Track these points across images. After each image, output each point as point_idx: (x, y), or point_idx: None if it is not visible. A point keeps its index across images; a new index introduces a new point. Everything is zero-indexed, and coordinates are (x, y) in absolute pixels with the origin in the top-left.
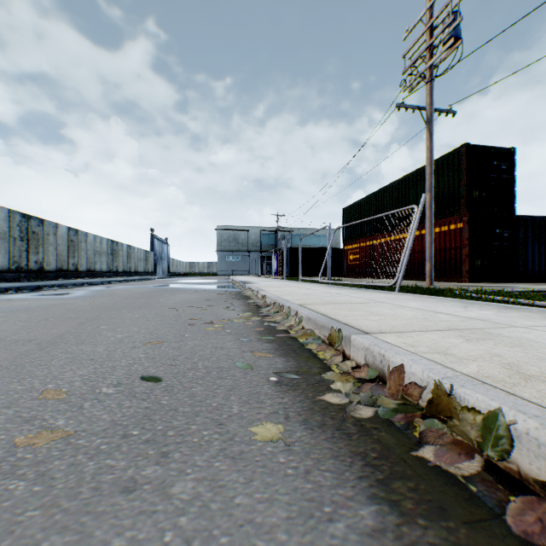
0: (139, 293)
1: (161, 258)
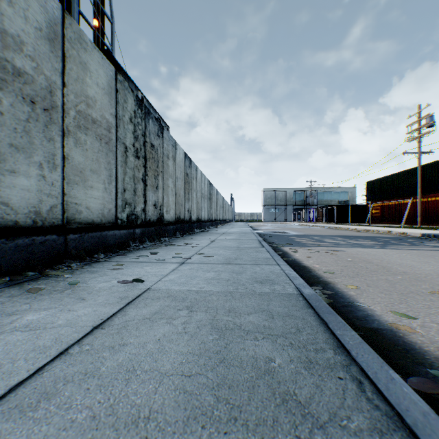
0: (296, 228)
1: (233, 211)
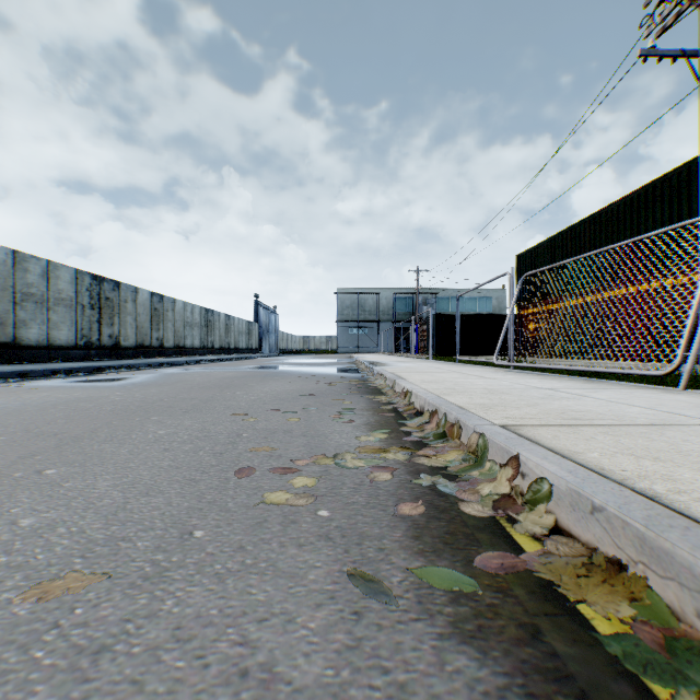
0: (216, 380)
1: (268, 331)
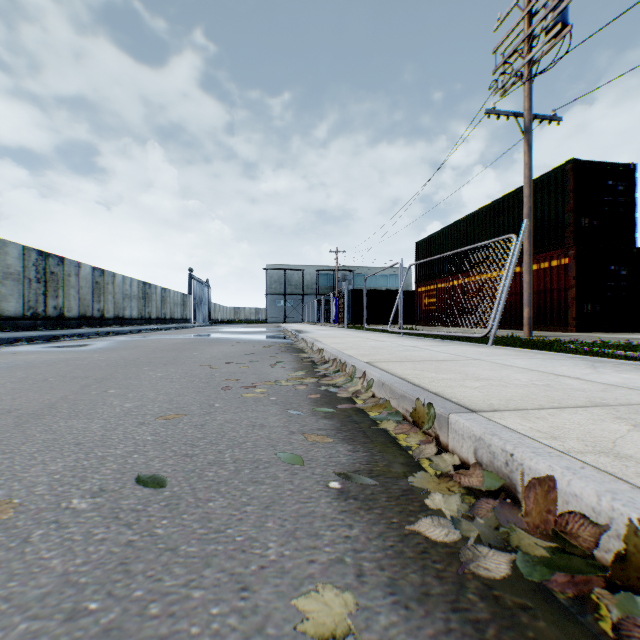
0: (170, 345)
1: (201, 302)
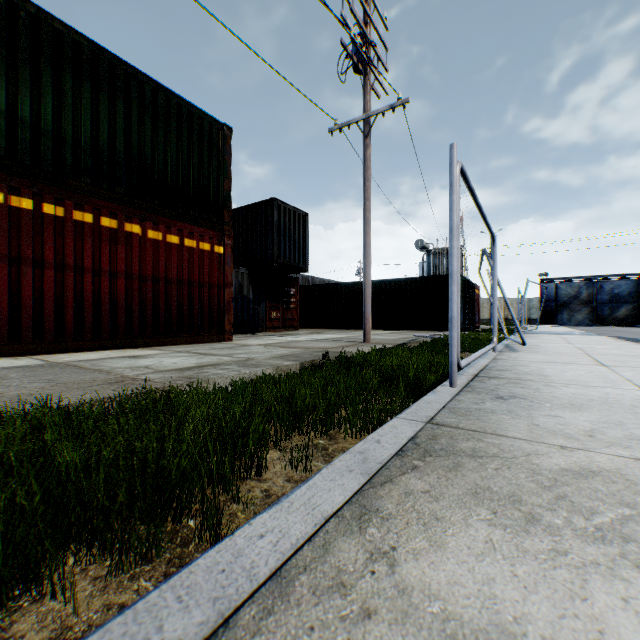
0: None
1: None
